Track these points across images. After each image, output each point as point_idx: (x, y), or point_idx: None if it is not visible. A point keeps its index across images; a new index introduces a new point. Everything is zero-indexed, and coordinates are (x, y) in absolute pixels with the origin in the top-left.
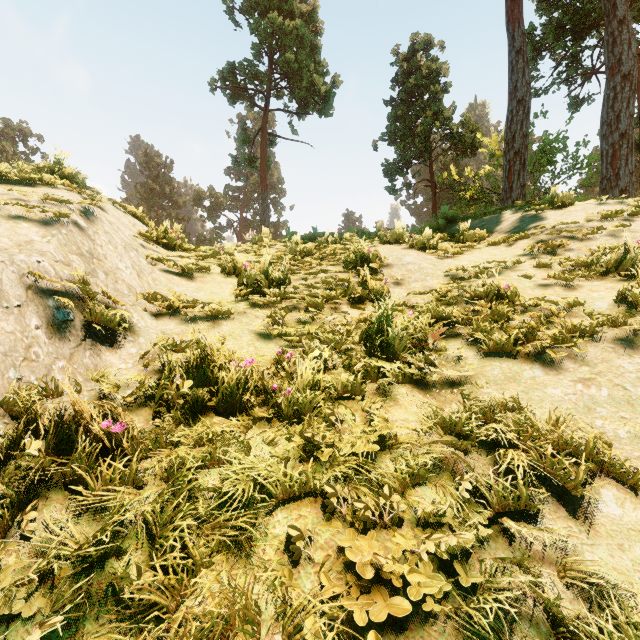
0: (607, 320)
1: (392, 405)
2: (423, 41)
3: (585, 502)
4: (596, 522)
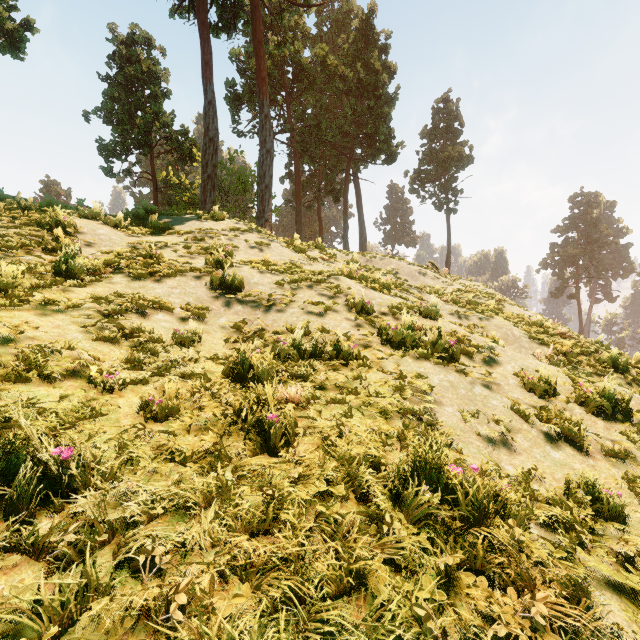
0: (195, 269)
1: (70, 293)
2: (144, 37)
3: (151, 316)
4: (152, 319)
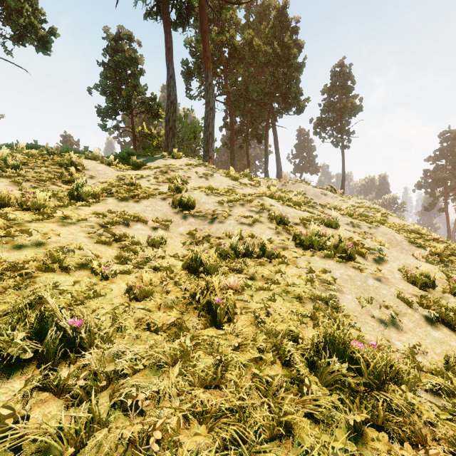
0: (161, 193)
1: (80, 210)
2: (127, 34)
3: (132, 226)
4: (133, 228)
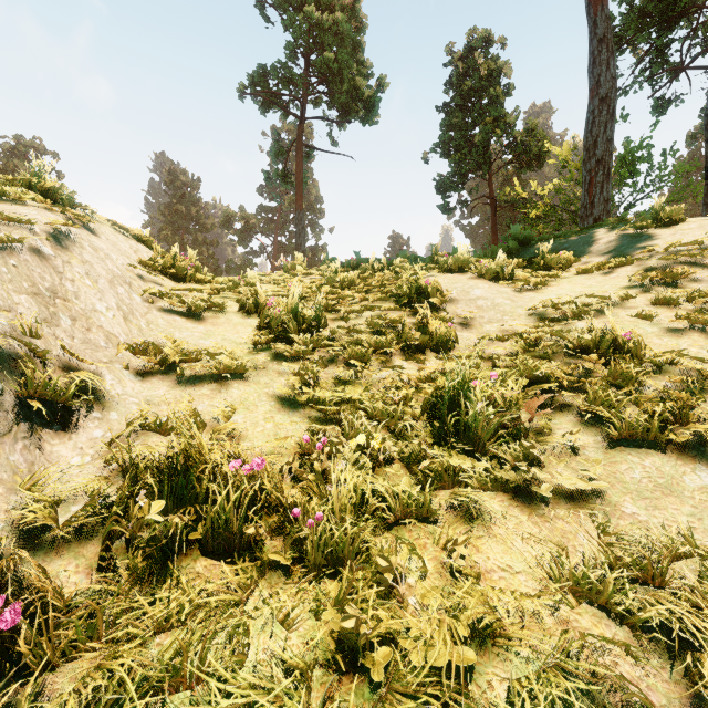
0: None
1: (482, 535)
2: (481, 37)
3: None
4: None
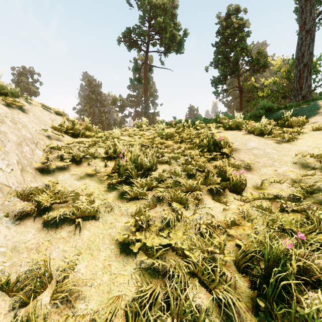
0: None
1: None
2: (234, 9)
3: None
4: None
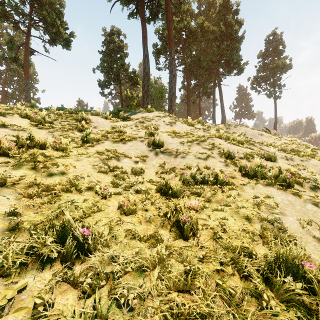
0: (140, 136)
1: (88, 150)
2: (117, 30)
3: (121, 160)
4: (121, 161)
